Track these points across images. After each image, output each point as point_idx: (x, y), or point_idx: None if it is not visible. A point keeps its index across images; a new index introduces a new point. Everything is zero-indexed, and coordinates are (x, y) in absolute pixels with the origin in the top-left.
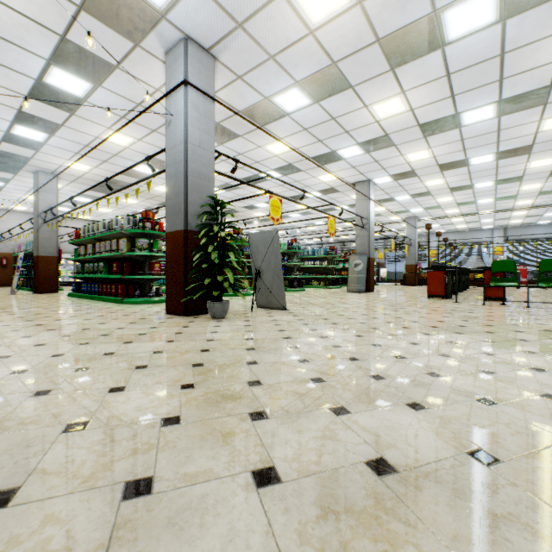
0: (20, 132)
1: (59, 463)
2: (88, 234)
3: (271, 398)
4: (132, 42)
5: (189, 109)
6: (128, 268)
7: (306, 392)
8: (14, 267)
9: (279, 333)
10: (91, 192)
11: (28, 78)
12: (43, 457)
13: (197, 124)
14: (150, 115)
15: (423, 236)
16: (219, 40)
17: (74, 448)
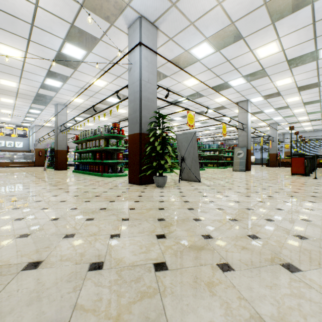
0: (49, 82)
1: (91, 300)
2: (83, 137)
3: (226, 251)
4: (109, 23)
5: (142, 60)
6: (105, 156)
7: (251, 247)
8: (45, 156)
9: (204, 198)
10: (83, 114)
11: (54, 51)
12: (79, 293)
13: (147, 68)
14: (117, 67)
15: (280, 135)
16: (160, 16)
17: (99, 286)
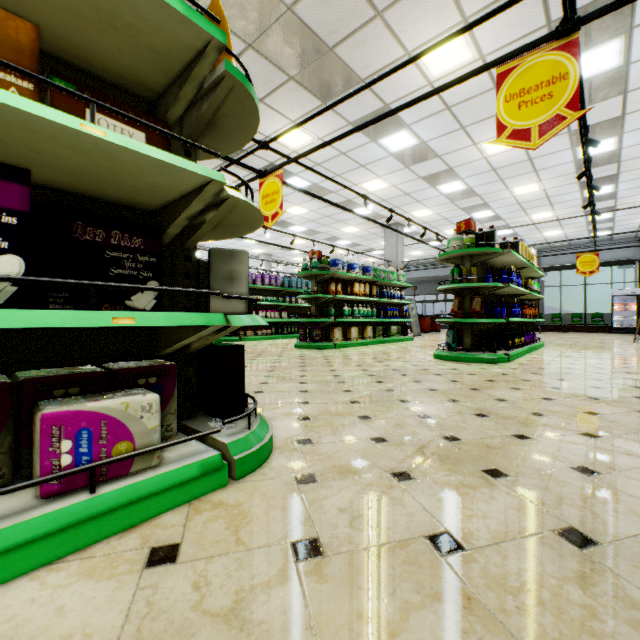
0: None
1: None
2: None
3: None
4: None
5: None
6: None
7: None
8: None
9: None
10: None
11: None
12: None
13: None
14: None
15: None
16: None
17: None
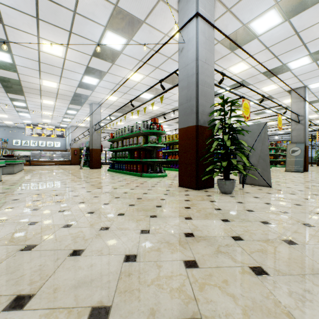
0: (86, 80)
1: None
2: (118, 135)
3: None
4: None
5: (199, 35)
6: (143, 155)
7: None
8: (79, 155)
9: None
10: (115, 113)
11: (93, 43)
12: None
13: (204, 46)
14: (157, 56)
15: None
16: None
17: None
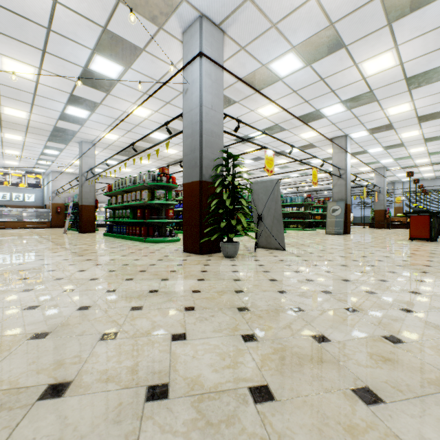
0: (71, 111)
1: None
2: (118, 187)
3: (360, 365)
4: (157, 26)
5: (203, 77)
6: (149, 214)
7: (397, 358)
8: (65, 214)
9: (297, 274)
10: (118, 156)
11: (78, 67)
12: None
13: (210, 90)
14: (166, 89)
15: (389, 185)
16: (229, 15)
17: (168, 432)
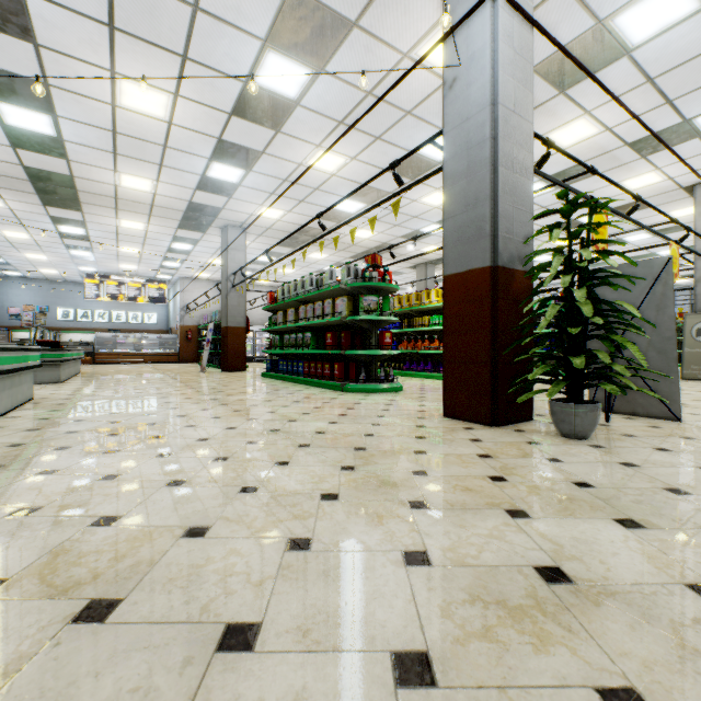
0: (215, 173)
1: None
2: (288, 295)
3: None
4: None
5: (499, 42)
6: (348, 340)
7: None
8: (197, 341)
9: None
10: (277, 248)
11: (236, 83)
12: None
13: (510, 70)
14: (380, 109)
15: None
16: None
17: None
